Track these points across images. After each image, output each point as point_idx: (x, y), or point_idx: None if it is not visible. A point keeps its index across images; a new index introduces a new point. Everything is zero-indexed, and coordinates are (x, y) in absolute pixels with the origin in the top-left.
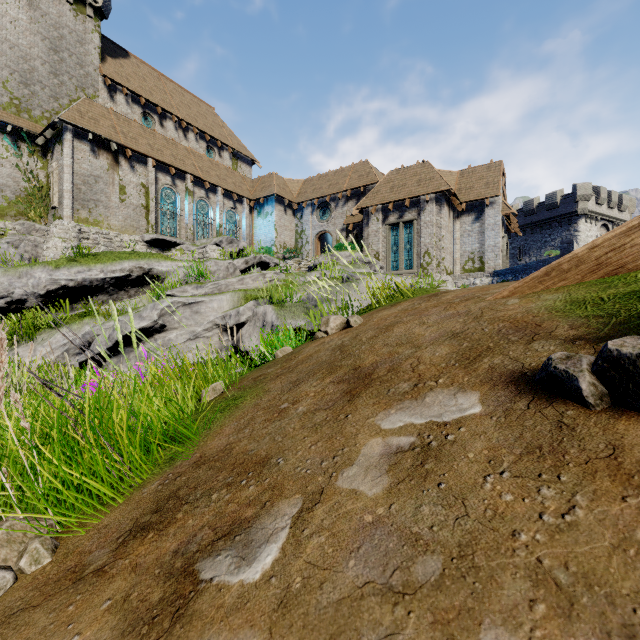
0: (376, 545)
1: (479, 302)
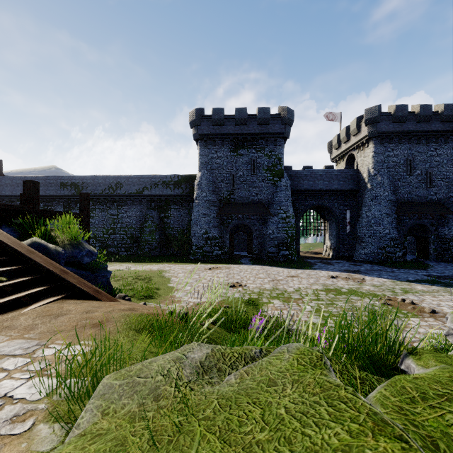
0: None
1: (124, 302)
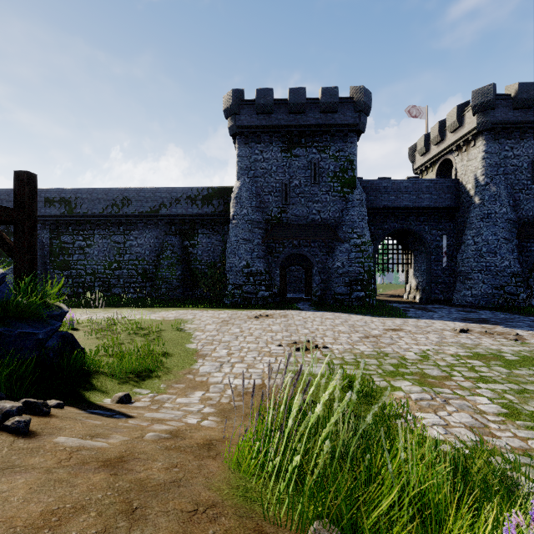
0: (118, 430)
1: None
